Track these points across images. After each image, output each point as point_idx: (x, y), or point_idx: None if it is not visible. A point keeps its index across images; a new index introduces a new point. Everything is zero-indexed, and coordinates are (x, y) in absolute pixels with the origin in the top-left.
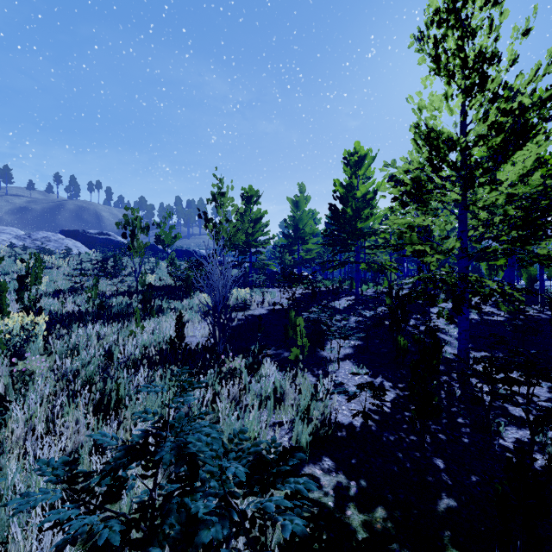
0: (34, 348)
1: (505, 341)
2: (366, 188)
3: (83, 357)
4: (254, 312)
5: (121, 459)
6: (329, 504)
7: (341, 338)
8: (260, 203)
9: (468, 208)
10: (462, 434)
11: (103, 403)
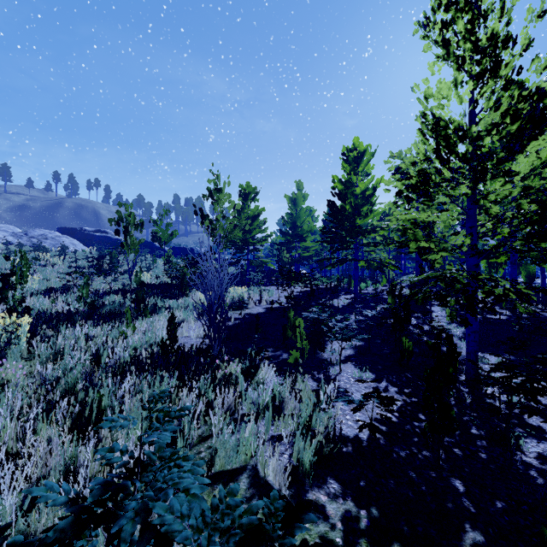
0: (15, 352)
1: (525, 345)
2: (365, 185)
3: (67, 362)
4: (251, 311)
5: (64, 530)
6: (337, 542)
7: (343, 340)
8: (257, 201)
9: (478, 202)
10: (479, 448)
11: (84, 415)
